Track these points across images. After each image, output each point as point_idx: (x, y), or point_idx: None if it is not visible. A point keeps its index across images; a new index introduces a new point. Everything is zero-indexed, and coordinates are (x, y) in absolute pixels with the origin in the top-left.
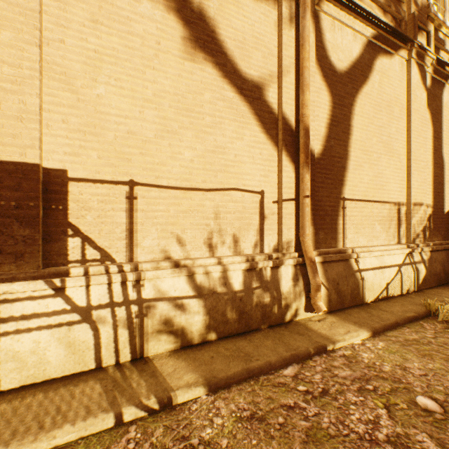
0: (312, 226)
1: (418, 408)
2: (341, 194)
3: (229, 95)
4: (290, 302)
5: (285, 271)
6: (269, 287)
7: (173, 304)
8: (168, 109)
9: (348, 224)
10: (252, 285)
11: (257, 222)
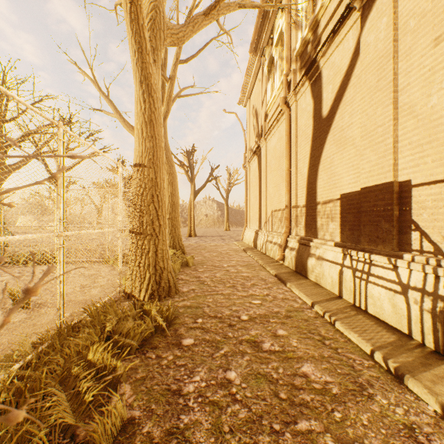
0: None
1: None
2: None
3: None
4: None
5: None
6: None
7: None
8: None
9: None
10: None
11: None
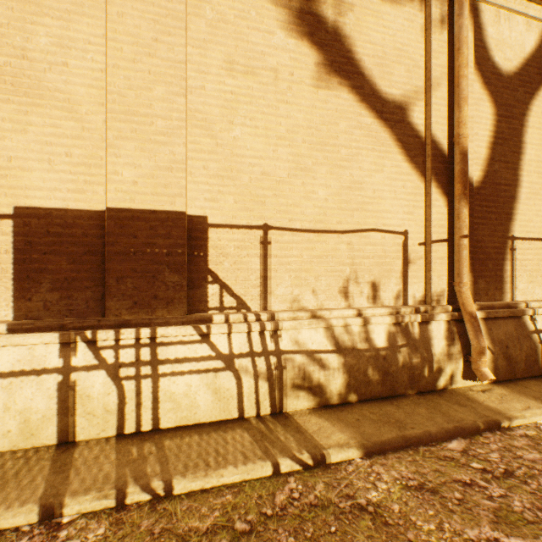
0: (470, 274)
1: None
2: (508, 232)
3: (366, 122)
4: (443, 366)
5: (437, 327)
6: (417, 346)
7: (311, 358)
8: (301, 145)
9: (518, 270)
10: (397, 342)
11: (399, 268)
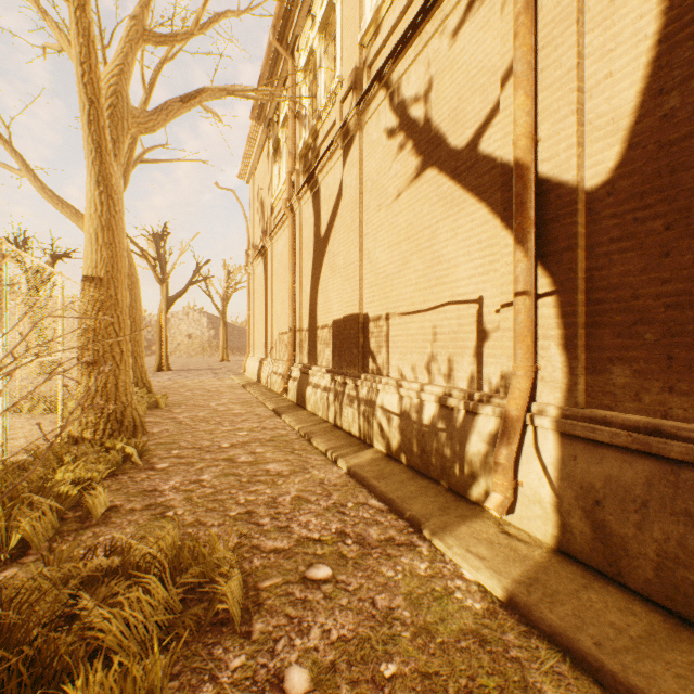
0: (565, 353)
1: (314, 559)
2: None
3: (443, 191)
4: (476, 473)
5: (484, 423)
6: (453, 436)
7: (385, 415)
8: (403, 244)
9: None
10: (438, 424)
11: (473, 345)
